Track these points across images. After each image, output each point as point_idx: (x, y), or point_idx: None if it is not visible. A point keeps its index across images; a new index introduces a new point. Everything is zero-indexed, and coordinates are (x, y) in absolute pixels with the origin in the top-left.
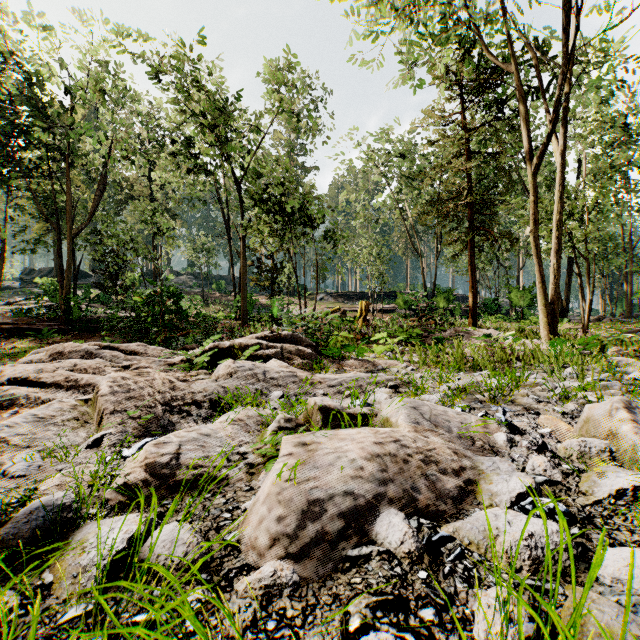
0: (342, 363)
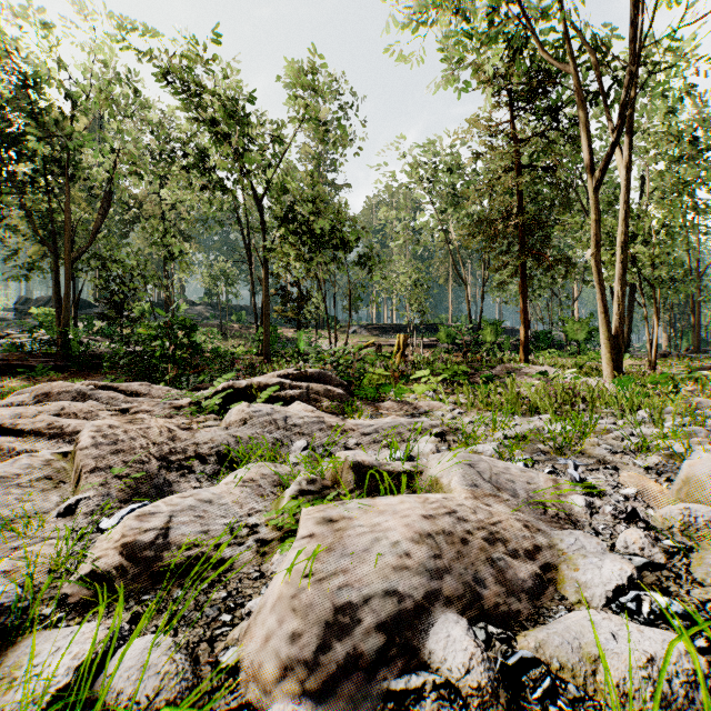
0: (378, 405)
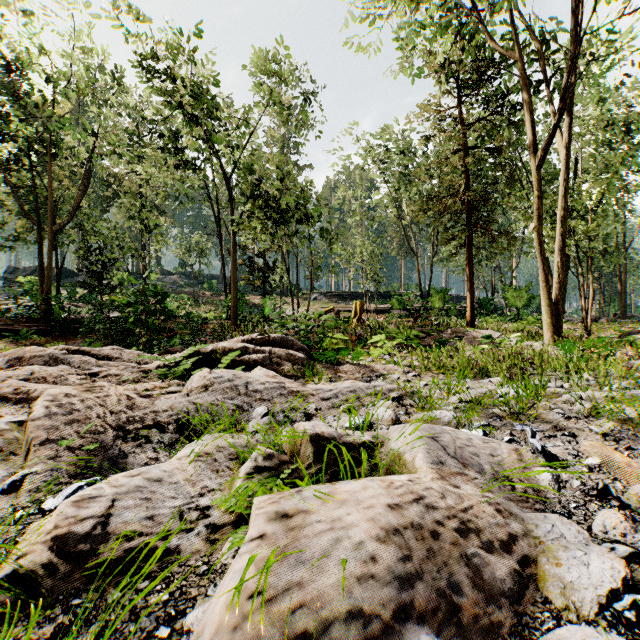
0: (337, 369)
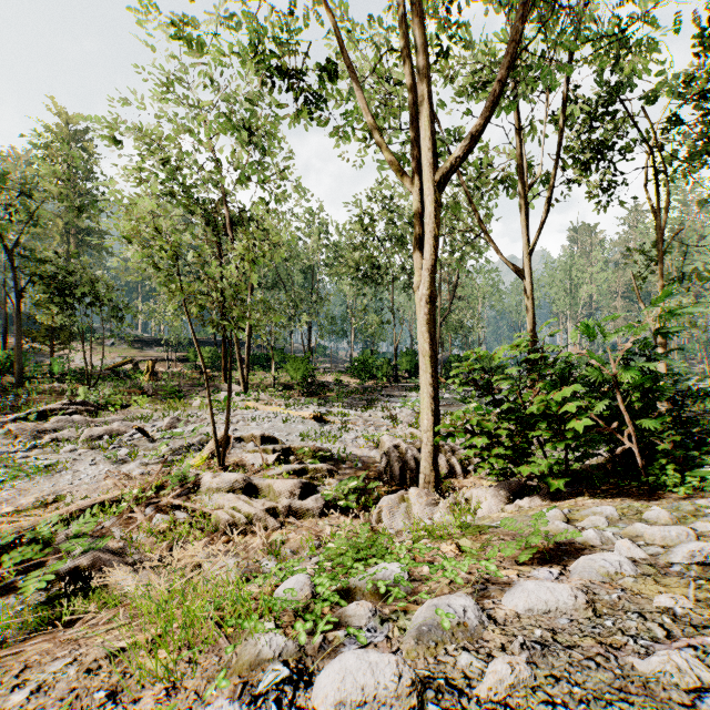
0: (113, 413)
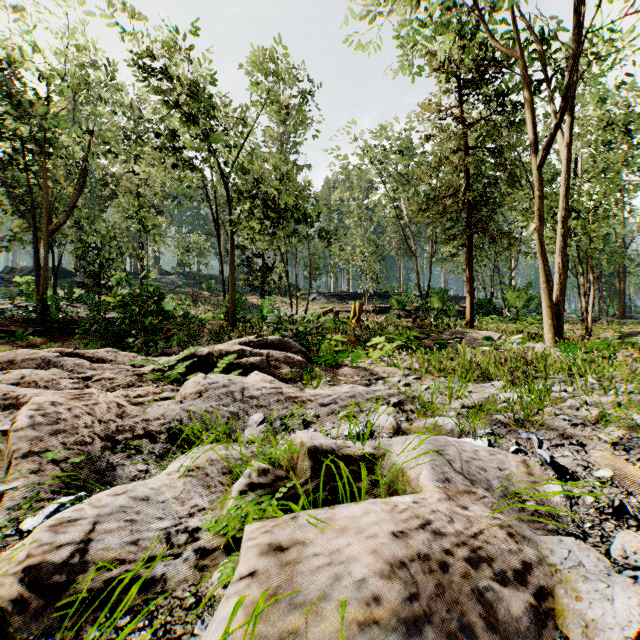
0: (336, 372)
